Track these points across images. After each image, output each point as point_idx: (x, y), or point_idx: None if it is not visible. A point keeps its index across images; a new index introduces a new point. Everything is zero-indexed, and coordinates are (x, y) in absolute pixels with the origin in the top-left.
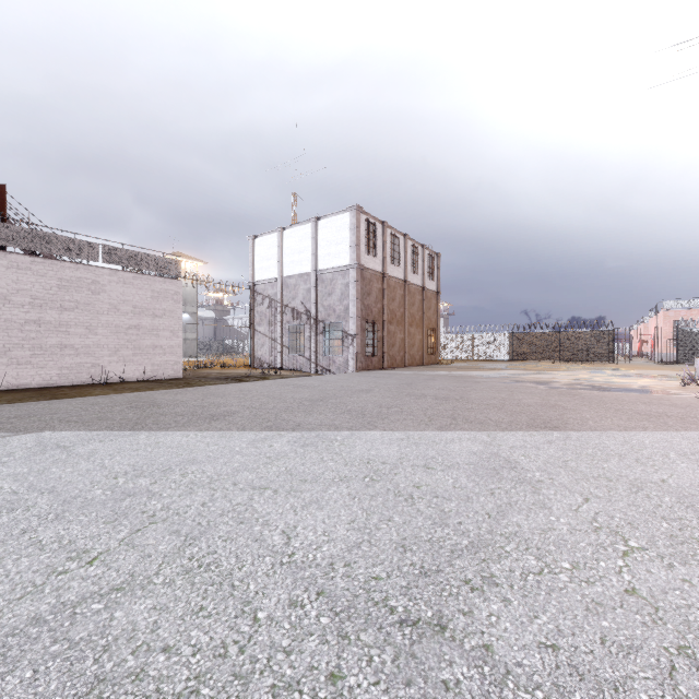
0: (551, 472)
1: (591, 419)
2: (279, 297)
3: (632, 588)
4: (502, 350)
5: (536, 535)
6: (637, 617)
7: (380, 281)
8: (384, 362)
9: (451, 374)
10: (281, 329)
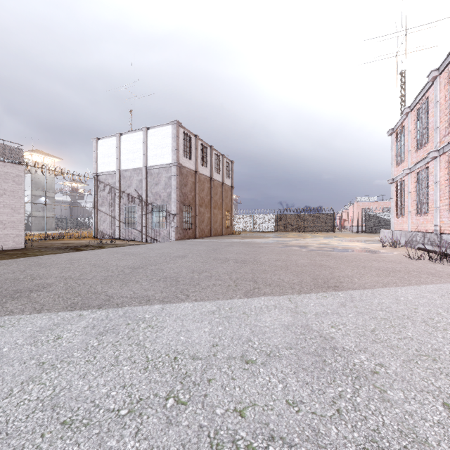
0: (373, 352)
1: (354, 277)
2: (117, 185)
3: None
4: (271, 225)
5: None
6: None
7: (194, 176)
8: (197, 233)
9: (242, 241)
10: (119, 209)
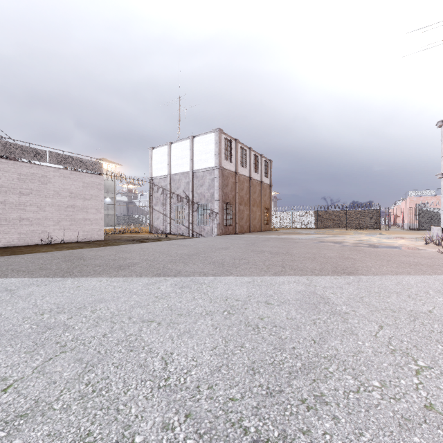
0: (353, 305)
1: (373, 267)
2: (168, 187)
3: (430, 403)
4: (311, 221)
5: (350, 357)
6: (439, 432)
7: (234, 177)
8: (237, 229)
9: (279, 237)
10: (170, 208)
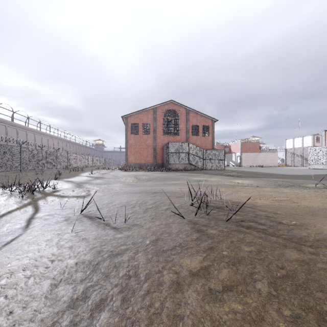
0: None
1: None
2: (293, 152)
3: None
4: None
5: None
6: None
7: None
8: None
9: None
10: (293, 158)
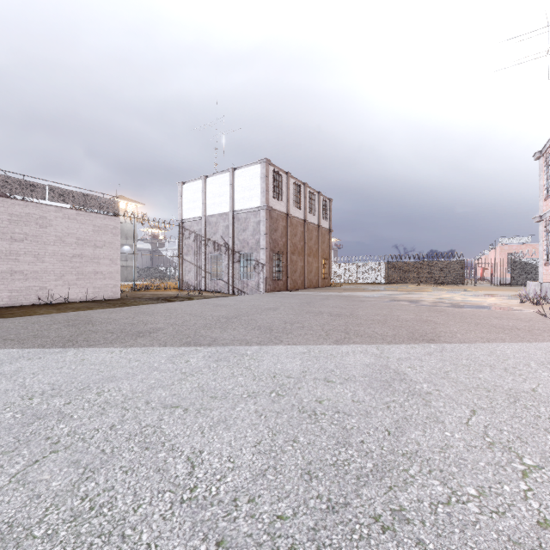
0: (436, 383)
1: (458, 332)
2: (202, 232)
3: (544, 519)
4: (380, 275)
5: (436, 454)
6: None
7: (285, 220)
8: (288, 285)
9: (341, 294)
10: (204, 258)
